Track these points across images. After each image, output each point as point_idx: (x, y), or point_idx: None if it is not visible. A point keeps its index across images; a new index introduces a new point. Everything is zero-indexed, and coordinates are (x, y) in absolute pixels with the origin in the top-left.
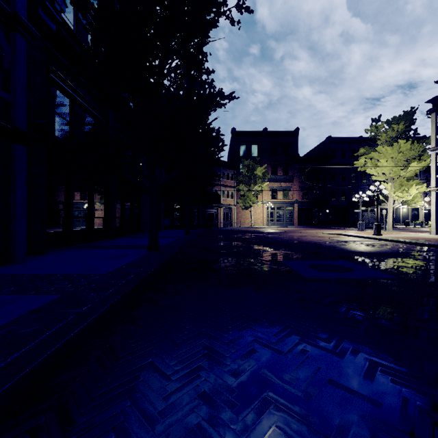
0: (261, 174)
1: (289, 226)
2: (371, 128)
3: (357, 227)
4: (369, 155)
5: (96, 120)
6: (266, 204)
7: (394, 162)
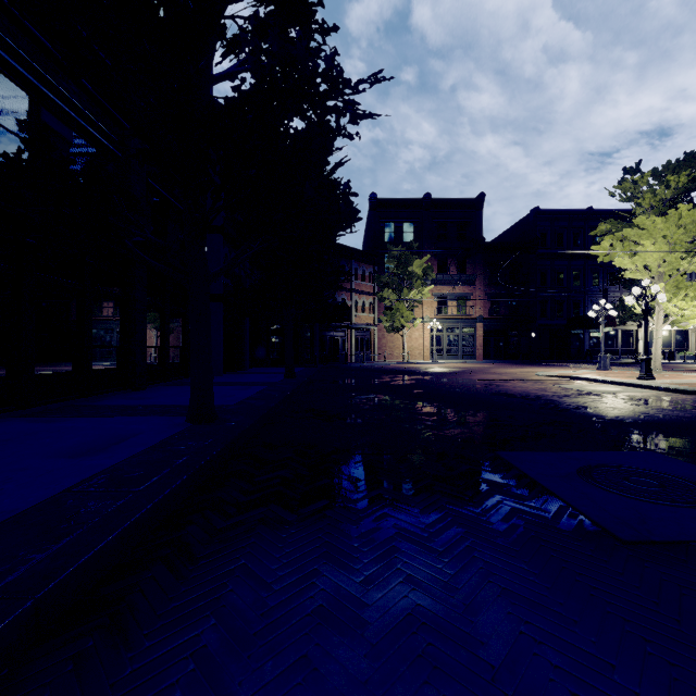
0: (420, 272)
1: (468, 361)
2: (625, 184)
3: (585, 363)
4: (617, 234)
5: (99, 149)
6: (429, 323)
7: (669, 245)
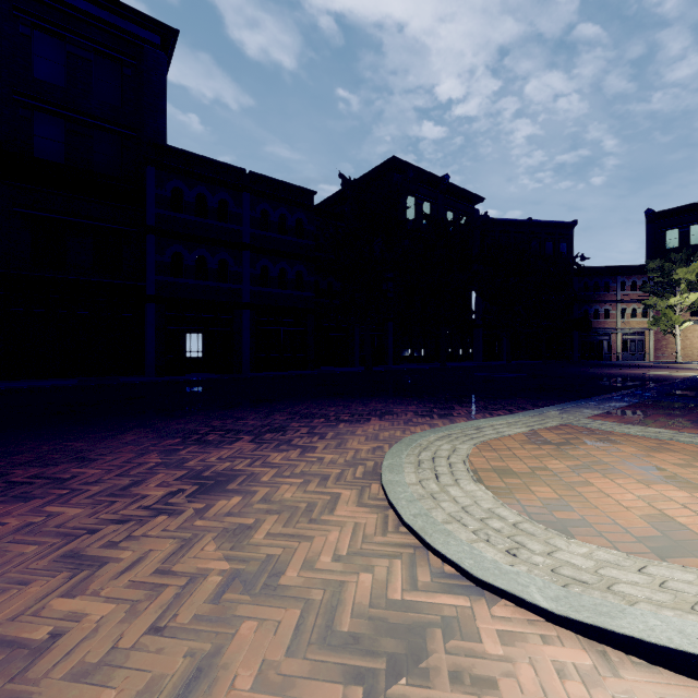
0: (693, 277)
1: None
2: None
3: None
4: None
5: None
6: None
7: None
